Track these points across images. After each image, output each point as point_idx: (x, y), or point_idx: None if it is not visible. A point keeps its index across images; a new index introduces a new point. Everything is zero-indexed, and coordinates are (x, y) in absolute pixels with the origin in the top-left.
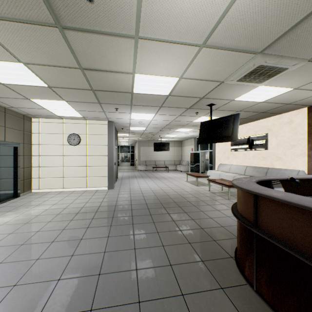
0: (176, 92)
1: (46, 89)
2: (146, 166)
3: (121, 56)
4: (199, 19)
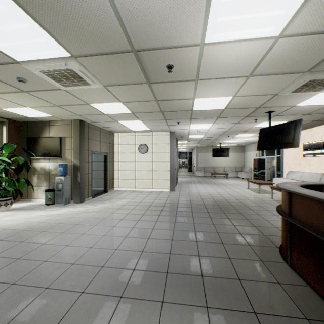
0: (231, 106)
1: (130, 114)
2: (204, 172)
3: (185, 91)
4: (242, 64)
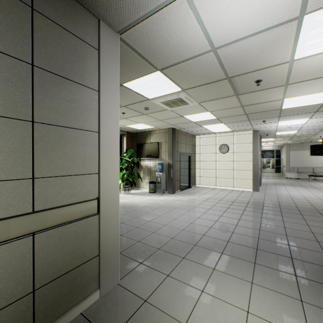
0: None
1: (214, 120)
2: (298, 174)
3: (273, 94)
4: None
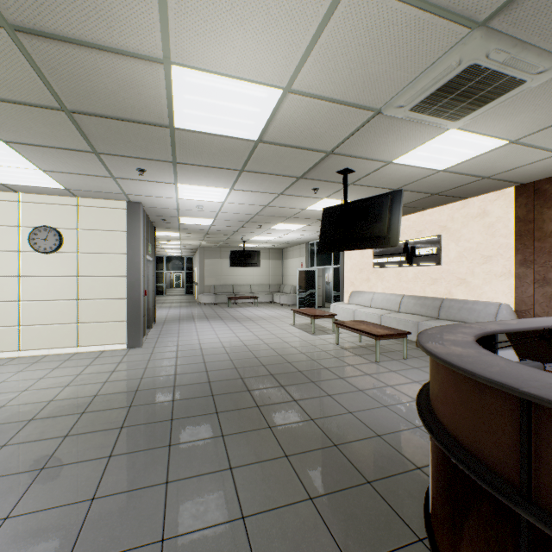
0: (276, 134)
1: None
2: (216, 296)
3: None
4: None
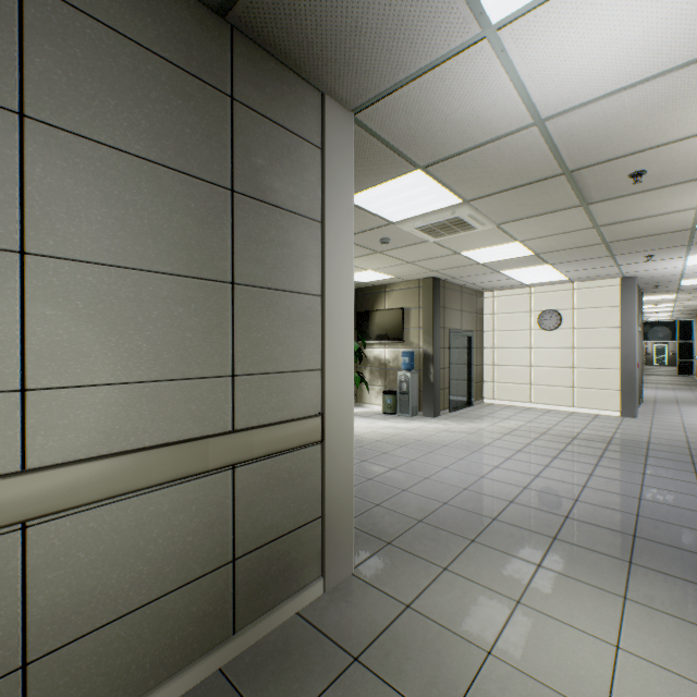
0: None
1: (528, 258)
2: None
3: (672, 199)
4: None
